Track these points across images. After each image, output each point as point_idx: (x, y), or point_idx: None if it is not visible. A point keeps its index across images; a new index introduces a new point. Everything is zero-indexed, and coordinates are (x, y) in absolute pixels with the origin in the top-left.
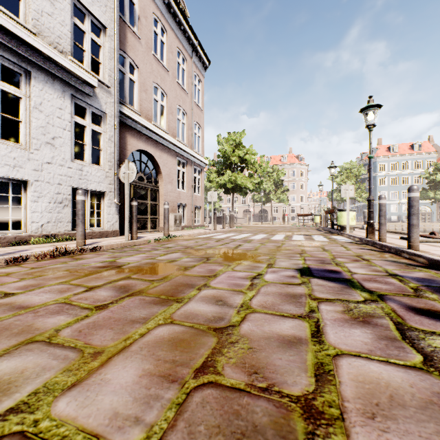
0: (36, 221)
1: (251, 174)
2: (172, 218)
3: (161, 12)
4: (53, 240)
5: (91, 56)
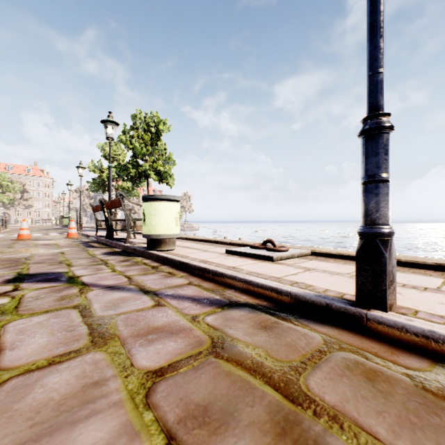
0: None
1: (5, 192)
2: None
3: None
4: None
5: None
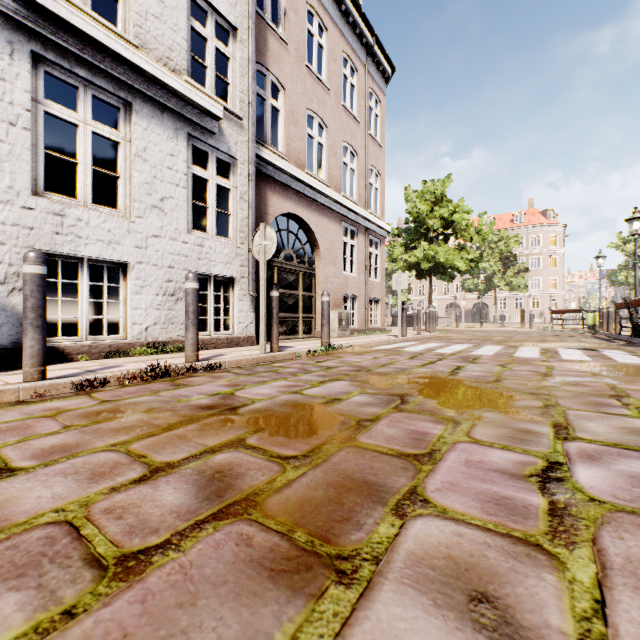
0: (139, 321)
1: (461, 246)
2: (336, 318)
3: (318, 0)
4: (161, 350)
5: (215, 74)
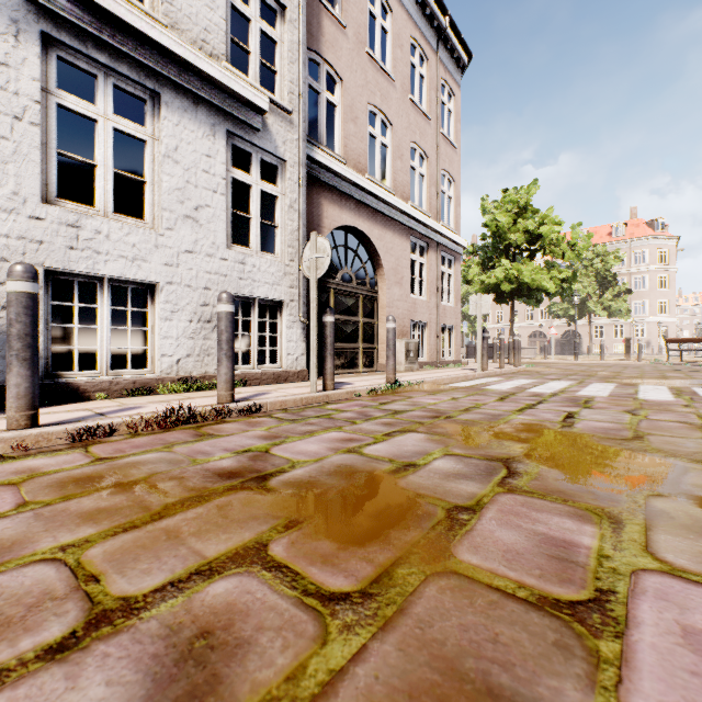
0: (169, 353)
1: (550, 264)
2: (402, 349)
3: None
4: (194, 387)
5: (259, 61)
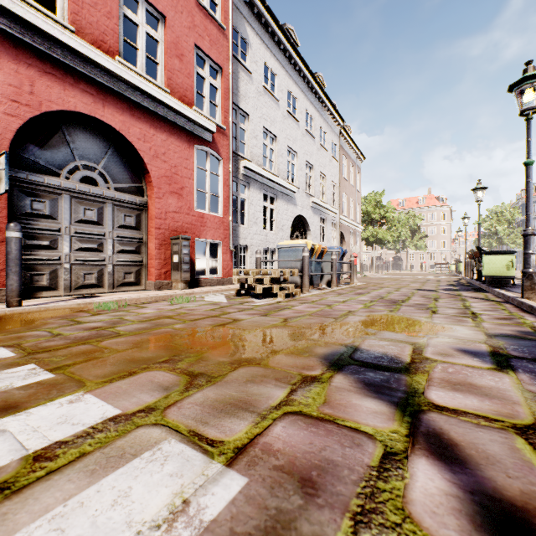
0: None
1: (389, 228)
2: None
3: (345, 151)
4: None
5: (333, 199)
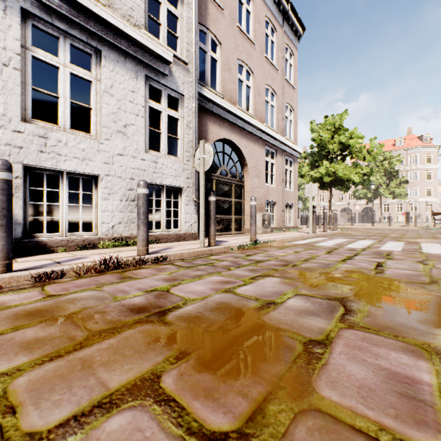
0: (107, 221)
1: (355, 164)
2: (260, 219)
3: None
4: (123, 243)
5: (167, 30)
